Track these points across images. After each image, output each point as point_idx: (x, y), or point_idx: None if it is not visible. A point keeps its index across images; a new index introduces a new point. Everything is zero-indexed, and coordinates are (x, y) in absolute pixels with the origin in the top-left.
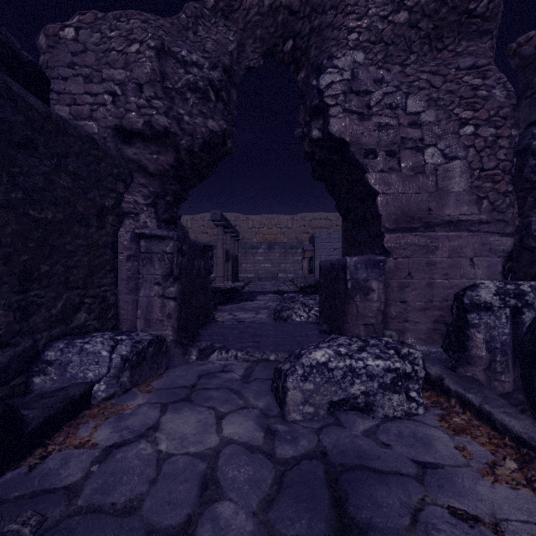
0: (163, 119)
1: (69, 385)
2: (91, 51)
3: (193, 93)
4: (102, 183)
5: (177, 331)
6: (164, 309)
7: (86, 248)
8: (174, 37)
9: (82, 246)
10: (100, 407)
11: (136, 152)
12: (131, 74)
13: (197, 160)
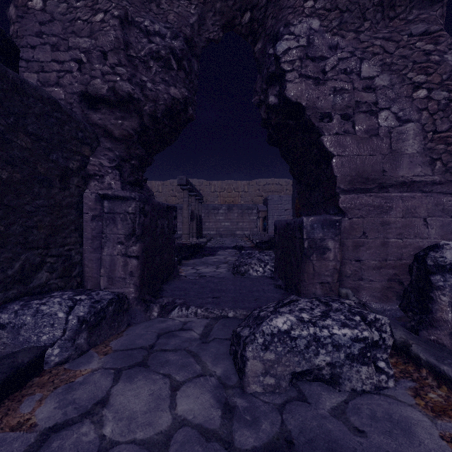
0: (127, 85)
1: (20, 350)
2: (58, 20)
3: (156, 61)
4: (66, 146)
5: (140, 288)
6: (126, 267)
7: (48, 208)
8: (138, 8)
9: (43, 206)
10: (51, 373)
11: (102, 118)
12: (95, 43)
13: (160, 125)
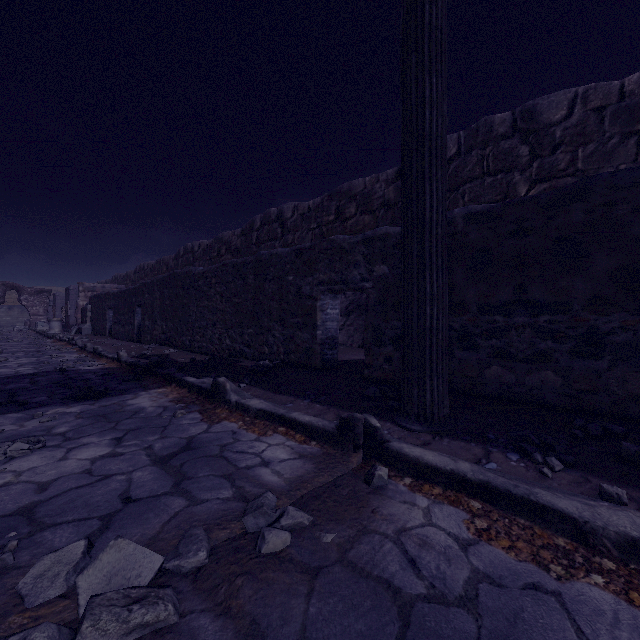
0: None
1: None
2: None
3: None
4: None
5: None
6: None
7: None
8: None
9: None
10: None
11: None
12: None
13: None
